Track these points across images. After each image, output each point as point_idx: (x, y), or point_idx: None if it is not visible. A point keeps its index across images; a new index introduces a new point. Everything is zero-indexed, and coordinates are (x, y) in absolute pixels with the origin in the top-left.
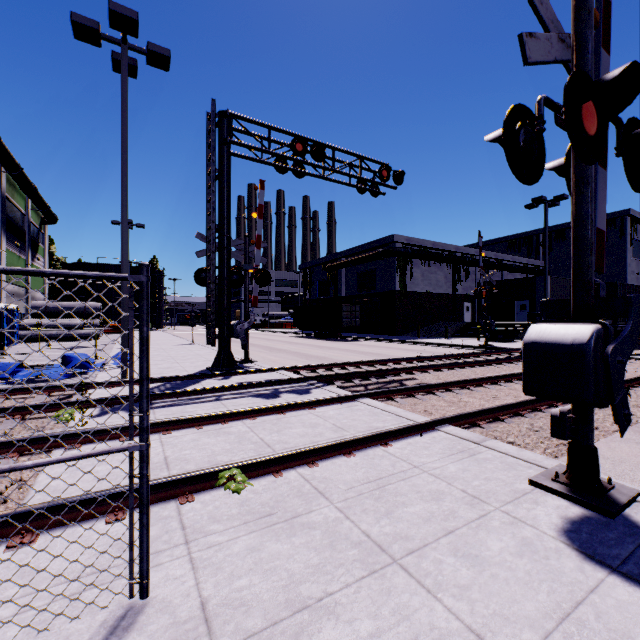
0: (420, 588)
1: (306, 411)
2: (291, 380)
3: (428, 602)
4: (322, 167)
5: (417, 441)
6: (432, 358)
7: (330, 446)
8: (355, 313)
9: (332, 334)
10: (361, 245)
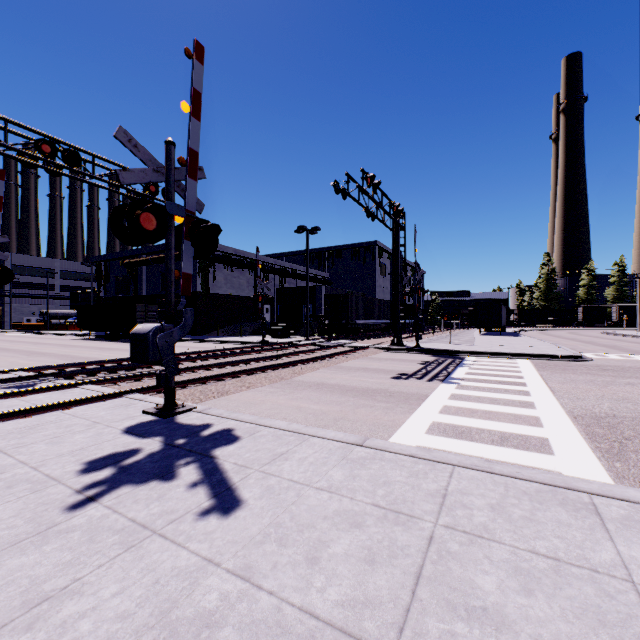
0: (7, 456)
1: (14, 399)
2: (20, 378)
3: (6, 459)
4: (79, 172)
5: (97, 404)
6: (201, 353)
7: (7, 413)
8: (152, 313)
9: (127, 335)
10: (163, 244)
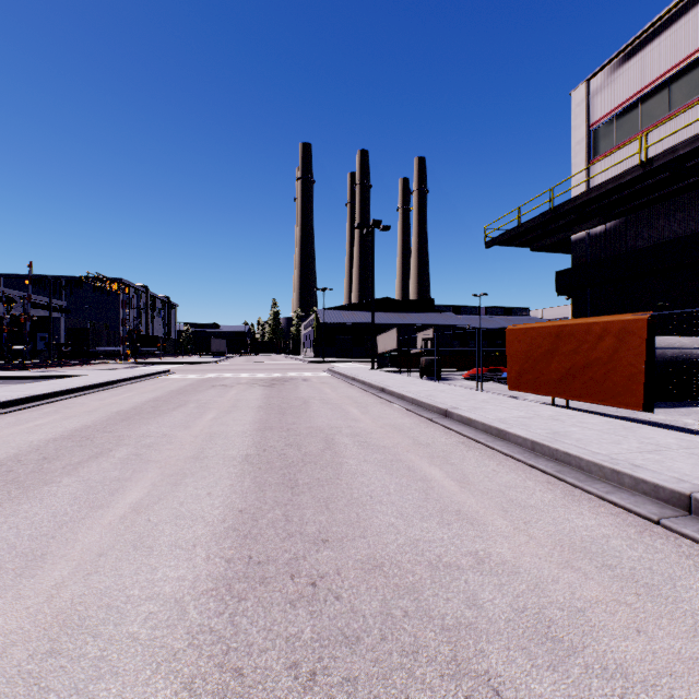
0: None
1: None
2: None
3: None
4: None
5: None
6: None
7: None
8: None
9: None
10: None
